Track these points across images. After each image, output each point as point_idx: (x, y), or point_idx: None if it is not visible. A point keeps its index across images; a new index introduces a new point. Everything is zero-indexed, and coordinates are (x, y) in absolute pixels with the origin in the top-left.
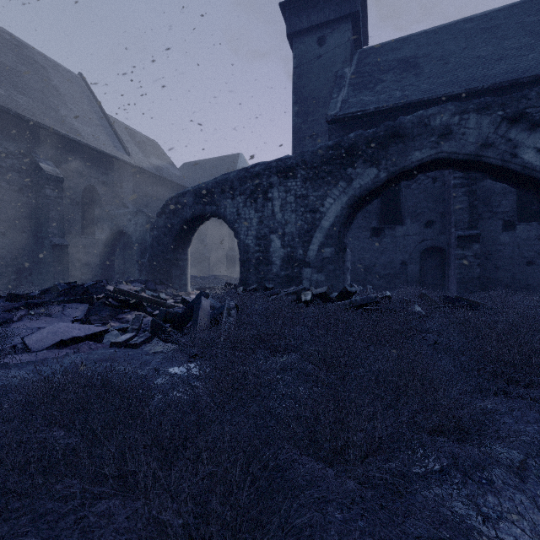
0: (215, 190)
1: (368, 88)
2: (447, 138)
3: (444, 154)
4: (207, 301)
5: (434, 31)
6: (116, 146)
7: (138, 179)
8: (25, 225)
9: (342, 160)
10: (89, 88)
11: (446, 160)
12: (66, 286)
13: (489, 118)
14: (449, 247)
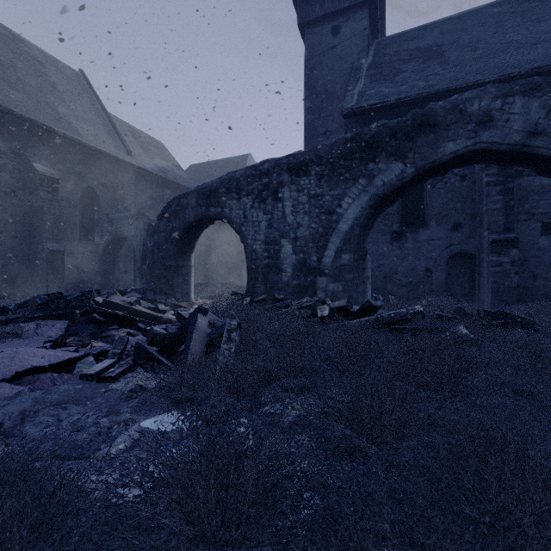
0: (220, 190)
1: (387, 79)
2: (487, 126)
3: (483, 145)
4: (204, 319)
5: (459, 17)
6: (117, 146)
7: (141, 181)
8: (18, 230)
9: (362, 154)
10: (89, 85)
11: (485, 152)
12: (47, 298)
13: (539, 101)
14: (480, 253)
